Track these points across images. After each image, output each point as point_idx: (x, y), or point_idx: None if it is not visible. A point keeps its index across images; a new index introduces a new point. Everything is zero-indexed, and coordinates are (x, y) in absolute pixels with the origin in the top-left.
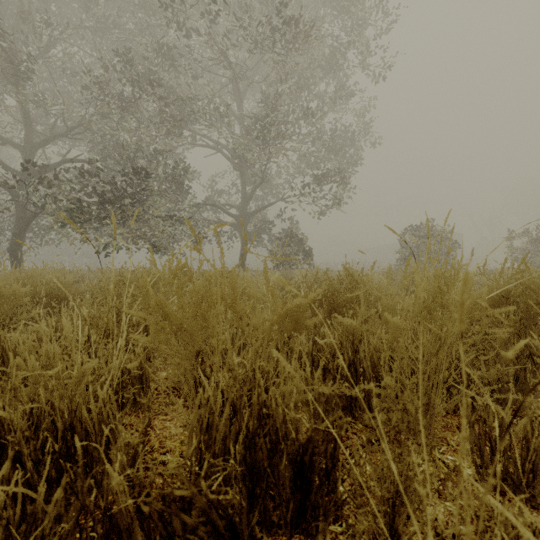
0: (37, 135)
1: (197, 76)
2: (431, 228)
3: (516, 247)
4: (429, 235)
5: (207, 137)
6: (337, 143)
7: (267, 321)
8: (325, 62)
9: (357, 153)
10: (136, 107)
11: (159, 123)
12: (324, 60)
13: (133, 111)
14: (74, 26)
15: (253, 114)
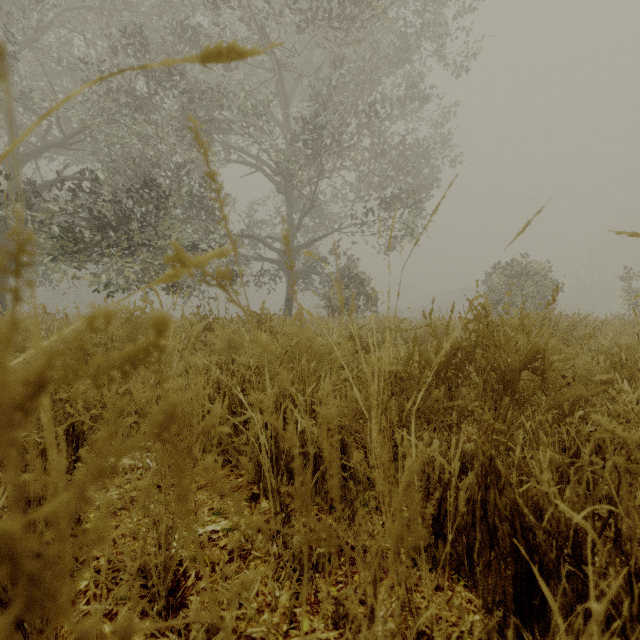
0: (28, 147)
1: (230, 69)
2: (527, 265)
3: (636, 289)
4: (525, 275)
5: (244, 151)
6: (408, 158)
7: (354, 410)
8: (394, 53)
9: (431, 172)
10: (151, 107)
11: (182, 129)
12: (393, 50)
13: (147, 112)
14: (73, 5)
15: (302, 118)
